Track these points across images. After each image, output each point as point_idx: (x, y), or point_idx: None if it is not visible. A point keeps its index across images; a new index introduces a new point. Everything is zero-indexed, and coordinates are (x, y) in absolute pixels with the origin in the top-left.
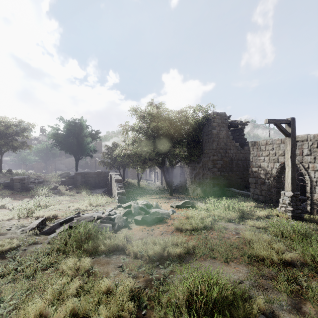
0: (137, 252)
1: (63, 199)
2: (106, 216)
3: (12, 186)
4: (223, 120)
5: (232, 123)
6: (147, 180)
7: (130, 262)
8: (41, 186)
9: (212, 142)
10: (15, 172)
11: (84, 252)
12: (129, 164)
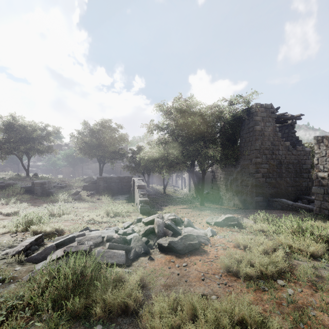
0: None
1: (81, 206)
2: (118, 237)
3: (33, 190)
4: (269, 113)
5: (280, 117)
6: (174, 186)
7: None
8: (63, 191)
9: (255, 141)
10: (41, 176)
11: (67, 315)
12: (154, 169)
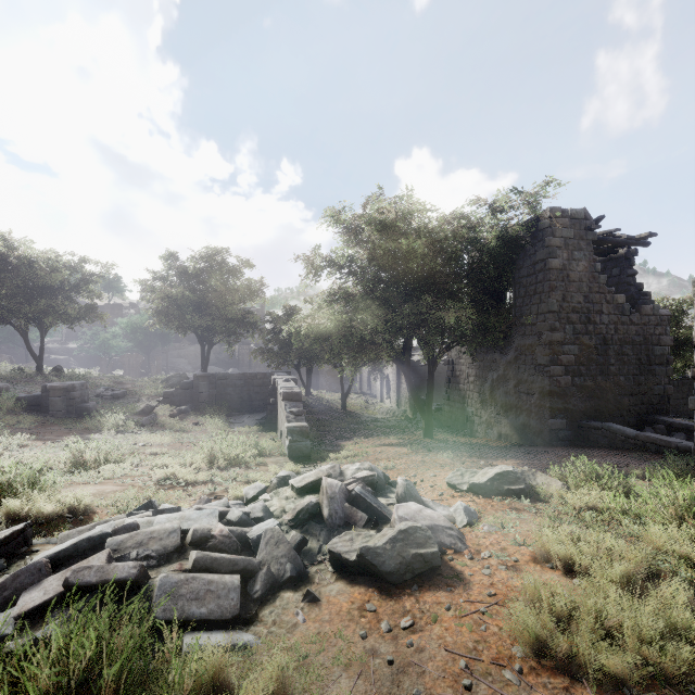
0: None
1: (154, 441)
2: (225, 533)
3: (45, 405)
4: (579, 231)
5: (603, 240)
6: (364, 395)
7: None
8: (117, 406)
9: (549, 293)
10: (70, 373)
11: None
12: (321, 357)
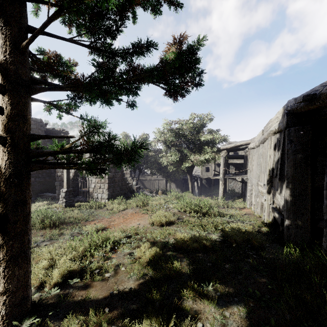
0: None
1: None
2: None
3: None
4: (39, 126)
5: (51, 130)
6: None
7: None
8: None
9: None
10: None
11: None
12: None
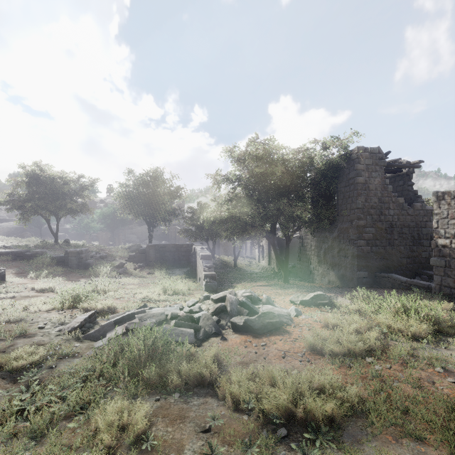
0: (239, 396)
1: (129, 282)
2: (185, 315)
3: (66, 262)
4: (375, 160)
5: (391, 165)
6: (248, 258)
7: (226, 422)
8: (104, 263)
9: (357, 197)
10: (73, 243)
11: (143, 384)
12: (221, 234)
